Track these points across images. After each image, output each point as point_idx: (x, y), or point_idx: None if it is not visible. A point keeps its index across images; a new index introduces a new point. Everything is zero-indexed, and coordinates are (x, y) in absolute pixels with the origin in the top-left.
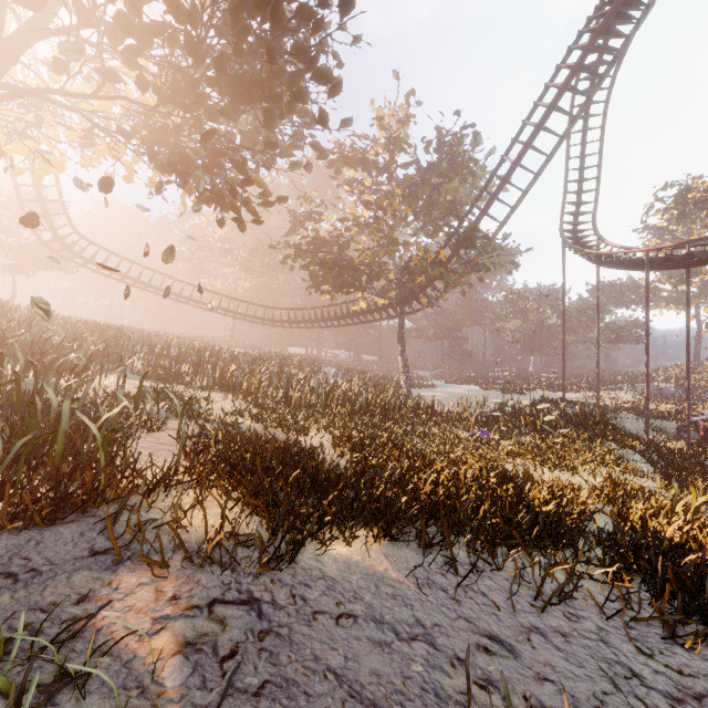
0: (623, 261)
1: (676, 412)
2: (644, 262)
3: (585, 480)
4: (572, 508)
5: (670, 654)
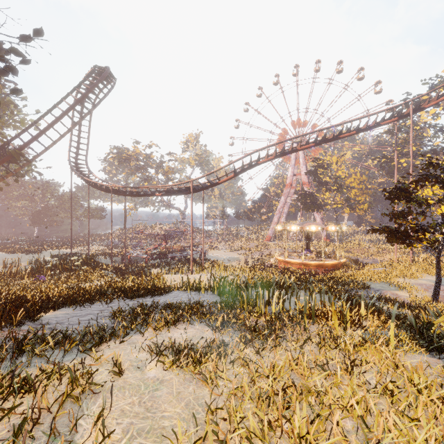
0: (102, 188)
1: (120, 252)
2: (110, 190)
3: (100, 282)
4: (103, 288)
5: (132, 302)
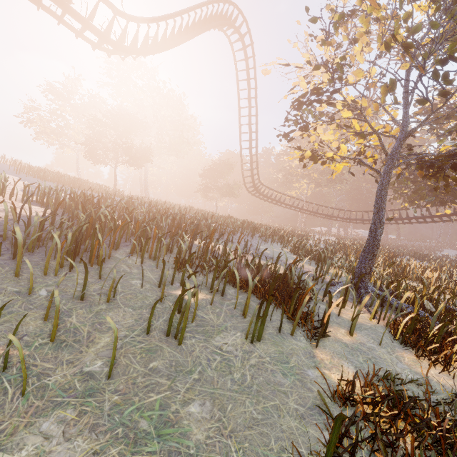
0: None
1: None
2: None
3: None
4: None
5: None
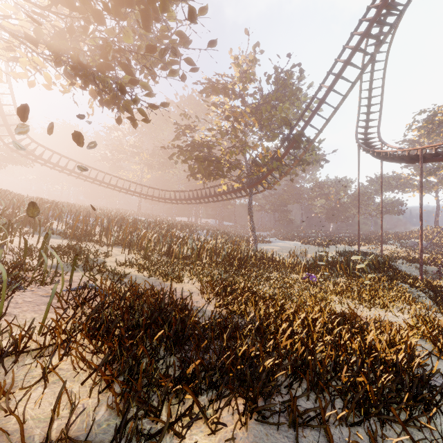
0: (402, 157)
1: (433, 259)
2: (418, 157)
3: (402, 319)
4: (414, 355)
5: None
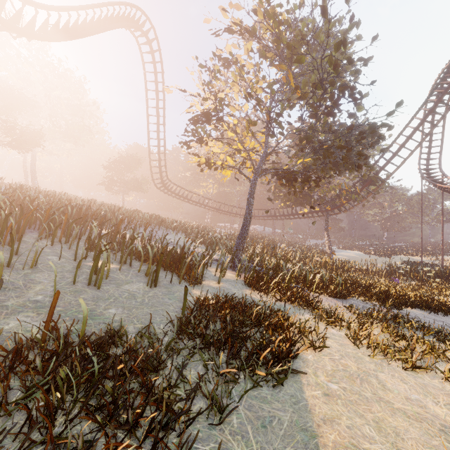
0: None
1: None
2: None
3: None
4: None
5: None
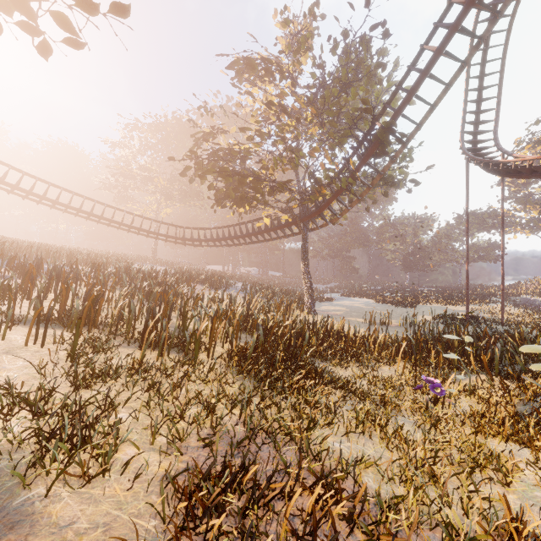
0: None
1: None
2: None
3: None
4: None
5: None
